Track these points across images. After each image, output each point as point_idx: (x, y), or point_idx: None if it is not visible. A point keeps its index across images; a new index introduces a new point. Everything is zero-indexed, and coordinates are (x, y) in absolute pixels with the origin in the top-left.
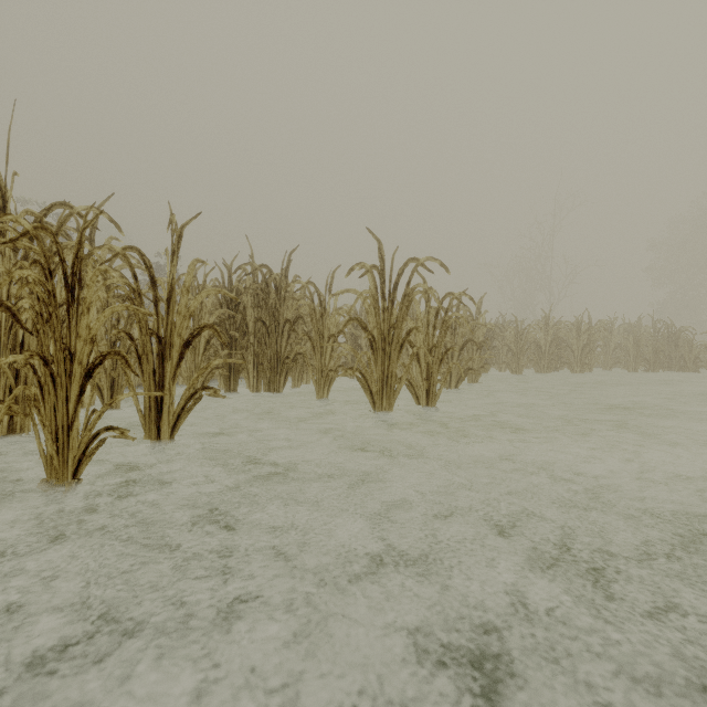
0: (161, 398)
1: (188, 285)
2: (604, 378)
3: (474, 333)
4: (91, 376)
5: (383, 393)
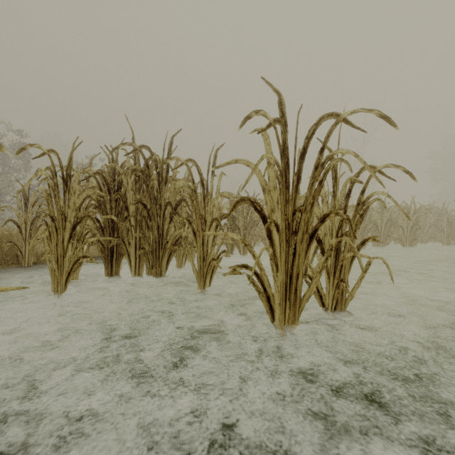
0: None
1: None
2: (421, 249)
3: None
4: None
5: (286, 301)
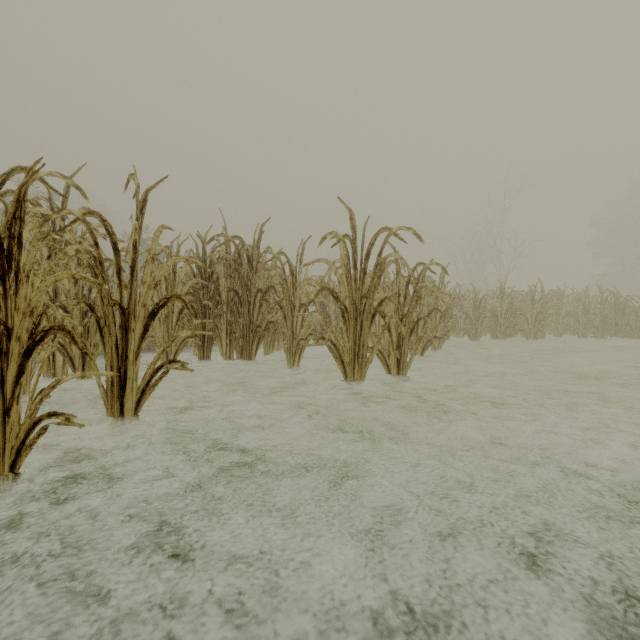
0: (125, 372)
1: (153, 253)
2: (555, 344)
3: (437, 302)
4: (30, 354)
5: (355, 363)
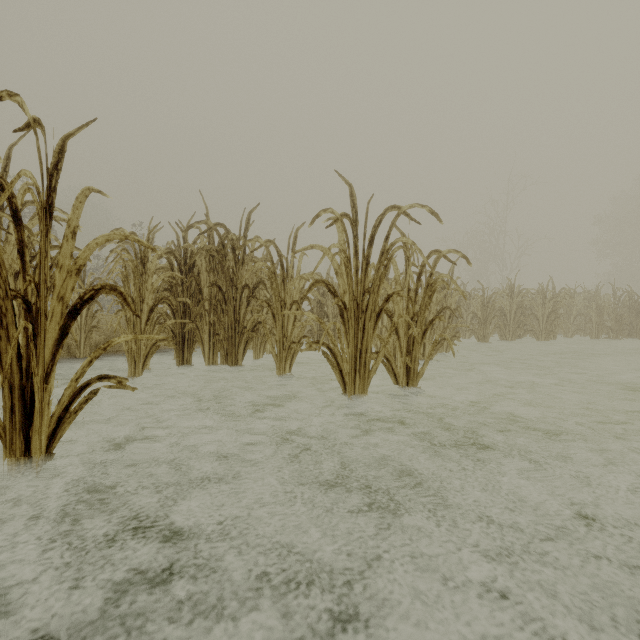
0: (31, 393)
1: (74, 226)
2: (565, 345)
3: (446, 300)
4: None
5: (356, 373)
